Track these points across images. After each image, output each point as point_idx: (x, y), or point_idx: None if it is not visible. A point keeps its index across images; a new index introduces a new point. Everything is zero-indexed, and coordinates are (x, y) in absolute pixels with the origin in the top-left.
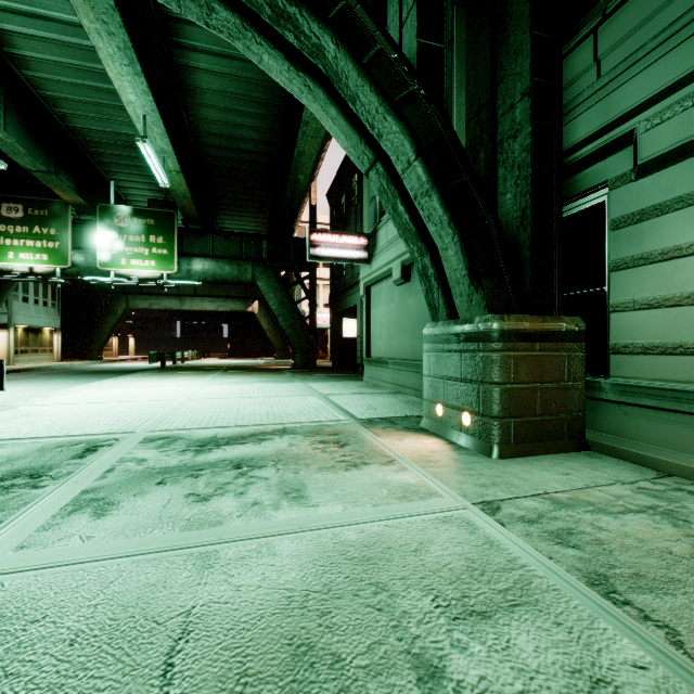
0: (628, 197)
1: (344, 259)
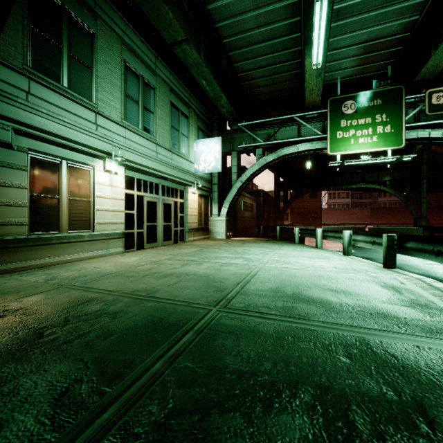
0: None
1: None
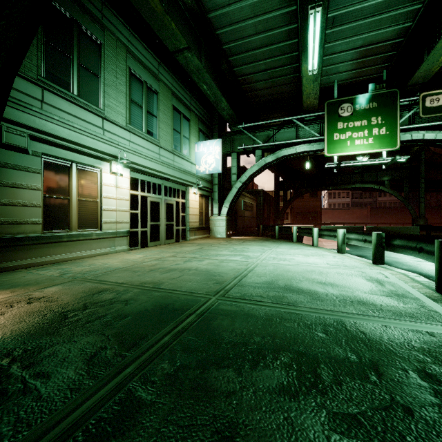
0: None
1: None
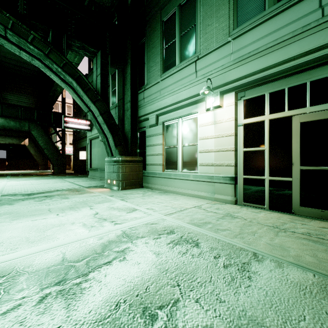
0: (148, 131)
1: (80, 129)
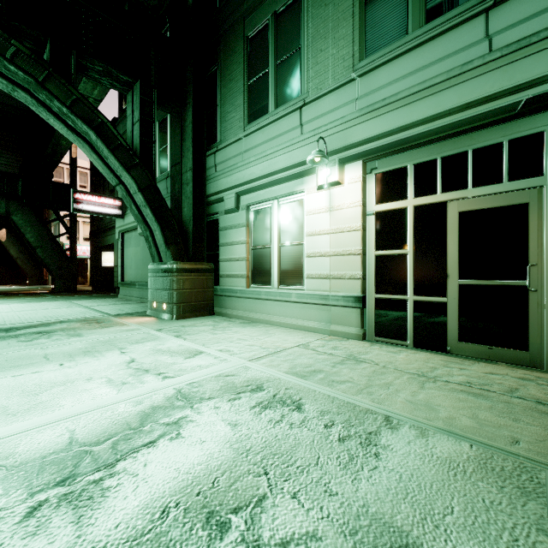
0: (223, 220)
1: (103, 214)
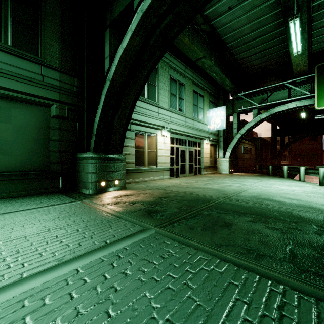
0: None
1: None
